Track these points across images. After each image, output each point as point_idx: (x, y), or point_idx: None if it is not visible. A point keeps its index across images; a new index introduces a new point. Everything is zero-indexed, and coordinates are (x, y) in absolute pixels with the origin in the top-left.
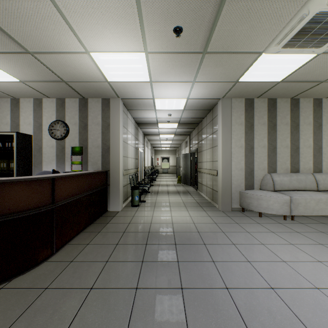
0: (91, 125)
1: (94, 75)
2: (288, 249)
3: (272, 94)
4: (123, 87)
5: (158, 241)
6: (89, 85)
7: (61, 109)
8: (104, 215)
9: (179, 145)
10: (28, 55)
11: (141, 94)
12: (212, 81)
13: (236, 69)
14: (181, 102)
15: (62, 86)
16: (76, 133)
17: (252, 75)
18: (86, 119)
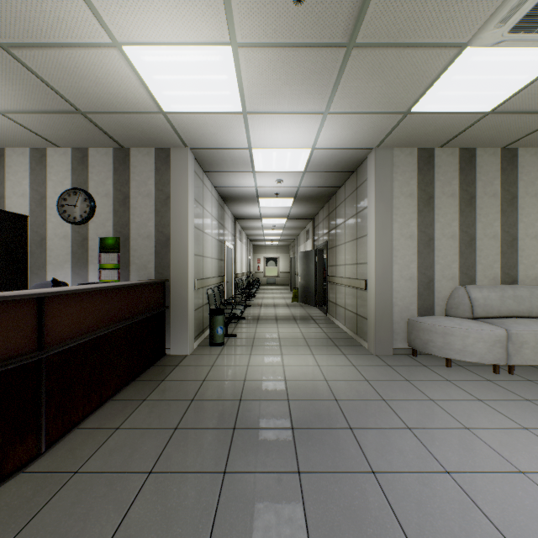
0: (136, 197)
1: (136, 97)
2: (522, 442)
3: (470, 138)
4: (193, 124)
5: (258, 420)
6: (130, 121)
7: (80, 169)
8: (158, 363)
9: (295, 237)
10: (0, 52)
11: (227, 138)
12: (361, 112)
13: (409, 86)
14: (301, 155)
15: (79, 122)
16: (109, 212)
17: (438, 99)
18: (126, 187)
